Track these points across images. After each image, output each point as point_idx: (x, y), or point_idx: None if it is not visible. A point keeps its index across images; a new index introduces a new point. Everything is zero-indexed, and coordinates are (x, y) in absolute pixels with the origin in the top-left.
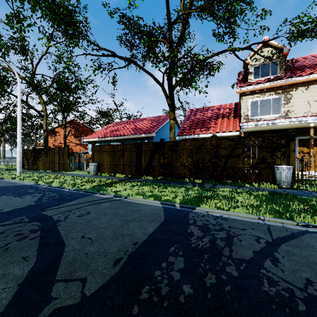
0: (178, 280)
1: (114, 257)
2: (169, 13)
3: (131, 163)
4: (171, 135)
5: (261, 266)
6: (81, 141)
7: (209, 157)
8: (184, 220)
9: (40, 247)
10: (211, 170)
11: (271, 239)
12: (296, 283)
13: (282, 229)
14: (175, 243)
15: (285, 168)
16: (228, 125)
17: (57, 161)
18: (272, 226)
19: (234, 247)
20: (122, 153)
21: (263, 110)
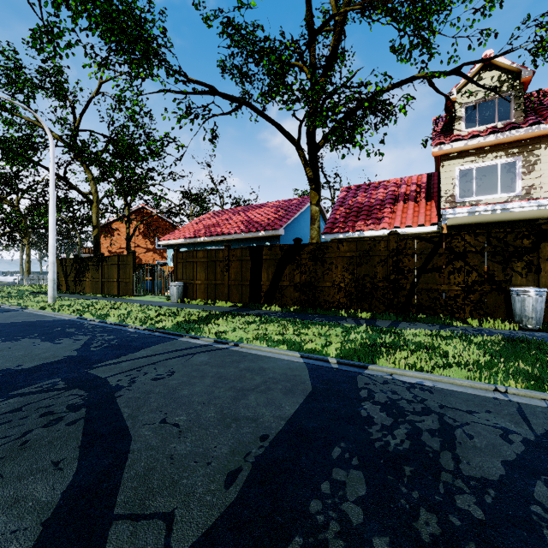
0: (360, 524)
1: (225, 466)
2: (311, 13)
3: (242, 282)
4: (313, 233)
5: (528, 496)
6: (155, 245)
7: (384, 272)
8: (351, 390)
9: (85, 442)
10: (387, 295)
11: (533, 435)
12: None
13: None
14: (340, 439)
15: (532, 292)
16: (416, 214)
17: (116, 278)
18: (526, 405)
19: (461, 451)
20: (226, 265)
21: (482, 186)
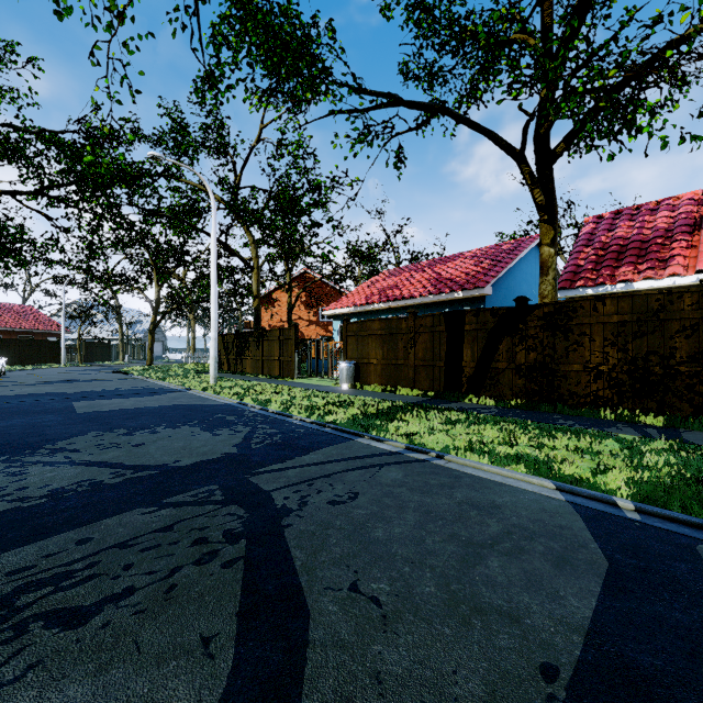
0: None
1: None
2: None
3: (434, 362)
4: (545, 289)
5: None
6: (318, 317)
7: (690, 347)
8: (701, 581)
9: (244, 606)
10: (699, 388)
11: None
12: None
13: None
14: None
15: None
16: None
17: (277, 356)
18: None
19: None
20: (410, 339)
21: None
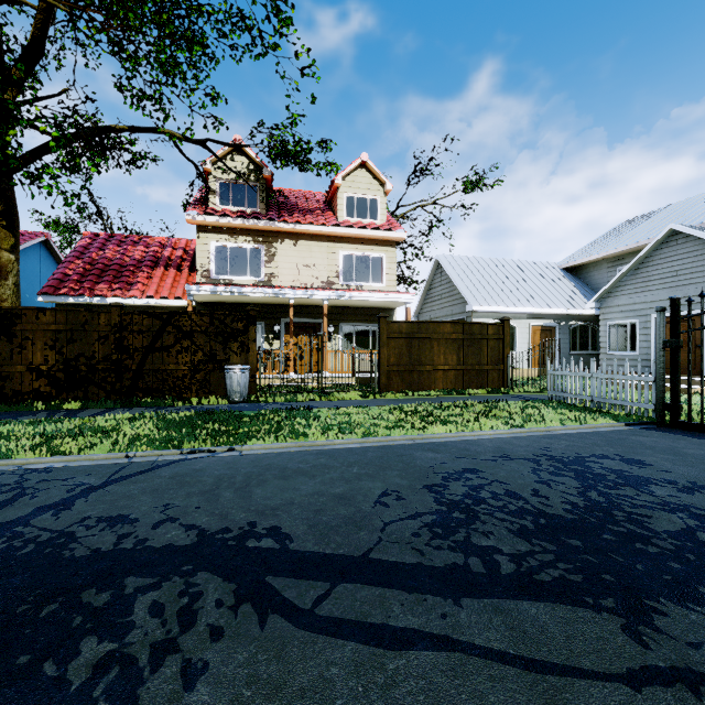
0: None
1: None
2: None
3: None
4: (5, 293)
5: (24, 523)
6: None
7: (105, 351)
8: None
9: None
10: (110, 379)
11: (103, 482)
12: (59, 527)
13: (146, 464)
14: None
15: (238, 370)
16: (177, 284)
17: None
18: (137, 463)
19: (4, 510)
20: None
21: (235, 266)
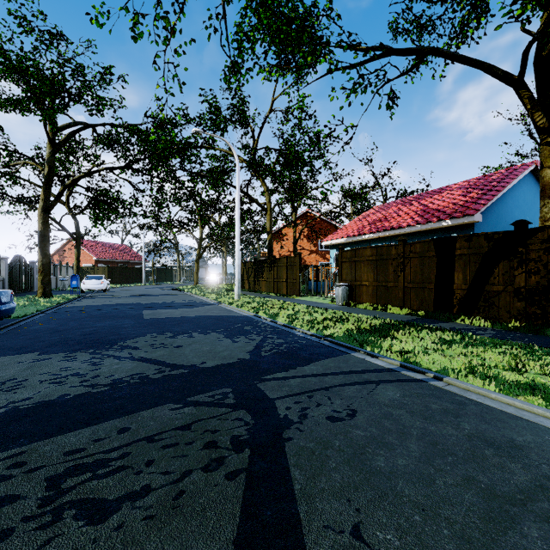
0: None
1: None
2: None
3: (423, 284)
4: (548, 212)
5: None
6: (317, 247)
7: None
8: None
9: (242, 532)
10: None
11: None
12: None
13: None
14: None
15: None
16: None
17: (284, 279)
18: None
19: None
20: (400, 264)
21: None
